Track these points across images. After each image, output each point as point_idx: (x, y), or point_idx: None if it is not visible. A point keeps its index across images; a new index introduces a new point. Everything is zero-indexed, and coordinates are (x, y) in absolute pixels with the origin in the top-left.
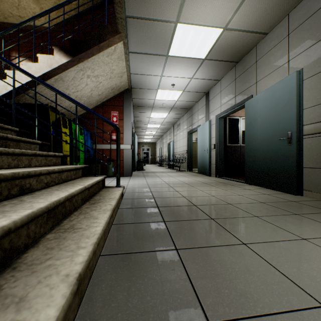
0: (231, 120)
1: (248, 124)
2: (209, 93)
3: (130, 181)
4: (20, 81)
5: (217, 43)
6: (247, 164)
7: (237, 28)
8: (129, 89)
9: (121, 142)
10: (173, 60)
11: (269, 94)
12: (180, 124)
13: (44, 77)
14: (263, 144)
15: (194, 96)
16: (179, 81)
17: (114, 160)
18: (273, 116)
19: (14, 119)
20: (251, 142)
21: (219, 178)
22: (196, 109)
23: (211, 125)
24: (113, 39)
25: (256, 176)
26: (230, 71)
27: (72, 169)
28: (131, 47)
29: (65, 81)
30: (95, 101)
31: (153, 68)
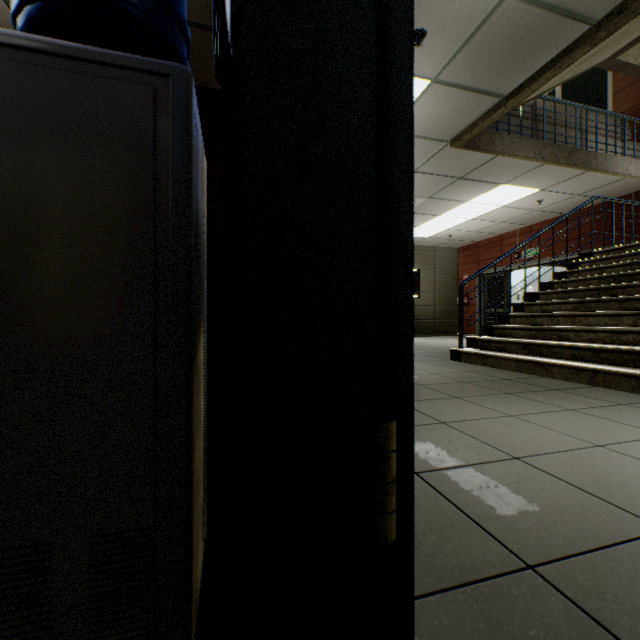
0: None
1: None
2: None
3: None
4: None
5: None
6: None
7: None
8: None
9: None
10: None
11: None
12: None
13: None
14: None
15: None
16: None
17: None
18: None
19: None
20: None
21: None
22: None
23: None
24: None
25: None
26: None
27: None
28: None
29: None
30: None
31: None
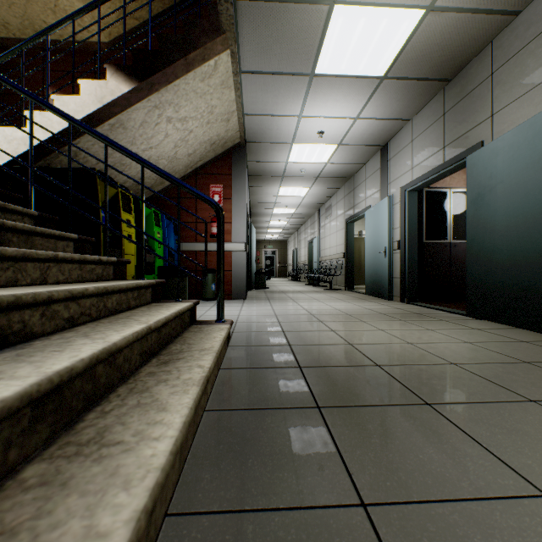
0: (432, 194)
1: (473, 199)
2: (389, 146)
3: (243, 308)
4: (50, 128)
5: (412, 43)
6: (471, 279)
7: (455, 6)
8: (242, 144)
9: (228, 238)
10: (323, 83)
11: (525, 134)
12: (331, 206)
13: (90, 121)
14: (511, 237)
15: (359, 152)
16: (333, 125)
17: (215, 270)
18: (535, 179)
19: (31, 195)
20: (480, 235)
21: (409, 304)
22: (362, 177)
23: (393, 205)
24: (212, 46)
25: (493, 302)
26: (432, 100)
27: (131, 289)
28: (245, 61)
29: (128, 128)
30: (182, 167)
31: (285, 102)
